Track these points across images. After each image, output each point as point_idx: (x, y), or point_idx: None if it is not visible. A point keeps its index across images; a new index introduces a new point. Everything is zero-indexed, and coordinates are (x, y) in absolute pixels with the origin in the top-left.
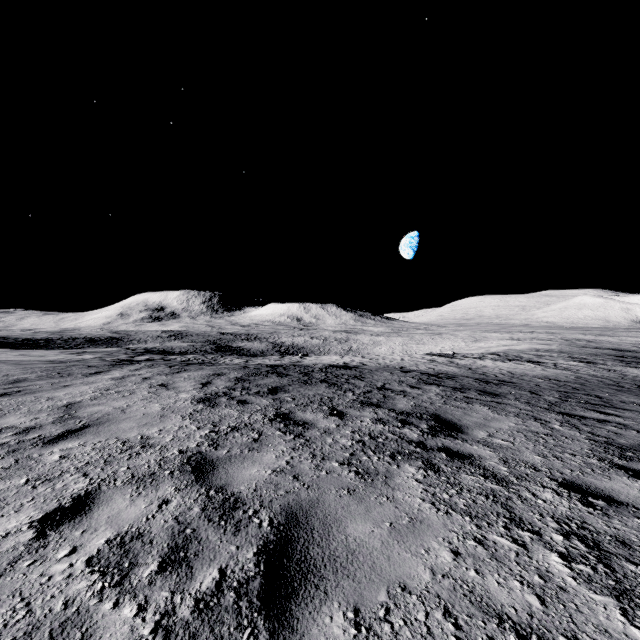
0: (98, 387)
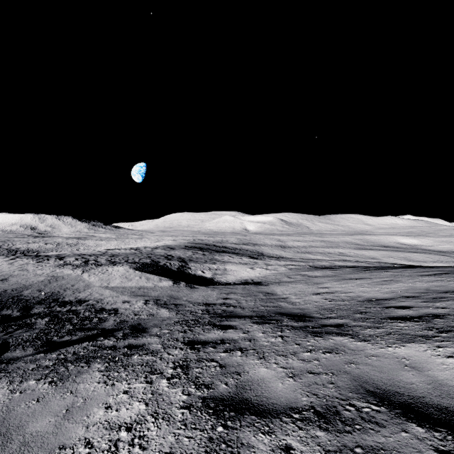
0: None
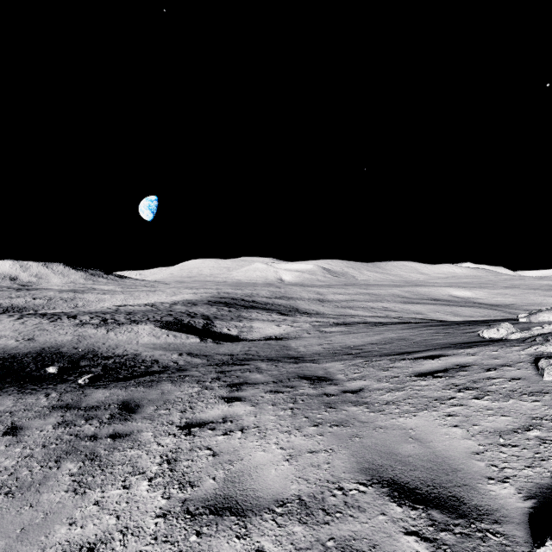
0: None
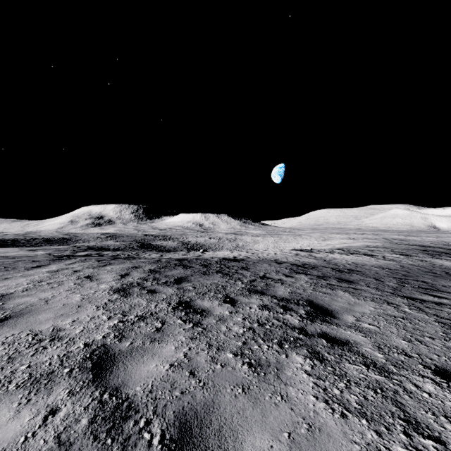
0: (33, 279)
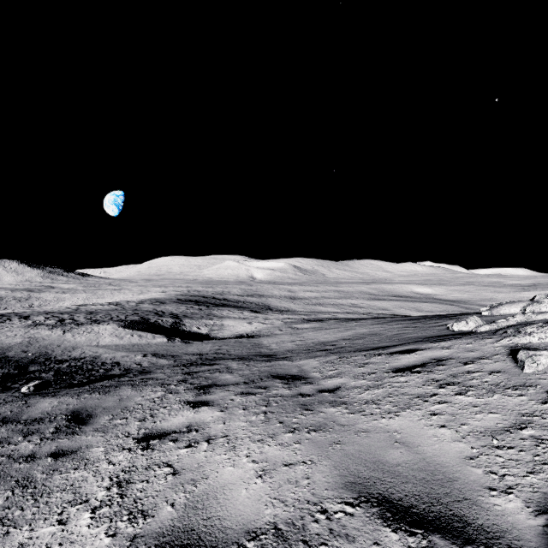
0: None
